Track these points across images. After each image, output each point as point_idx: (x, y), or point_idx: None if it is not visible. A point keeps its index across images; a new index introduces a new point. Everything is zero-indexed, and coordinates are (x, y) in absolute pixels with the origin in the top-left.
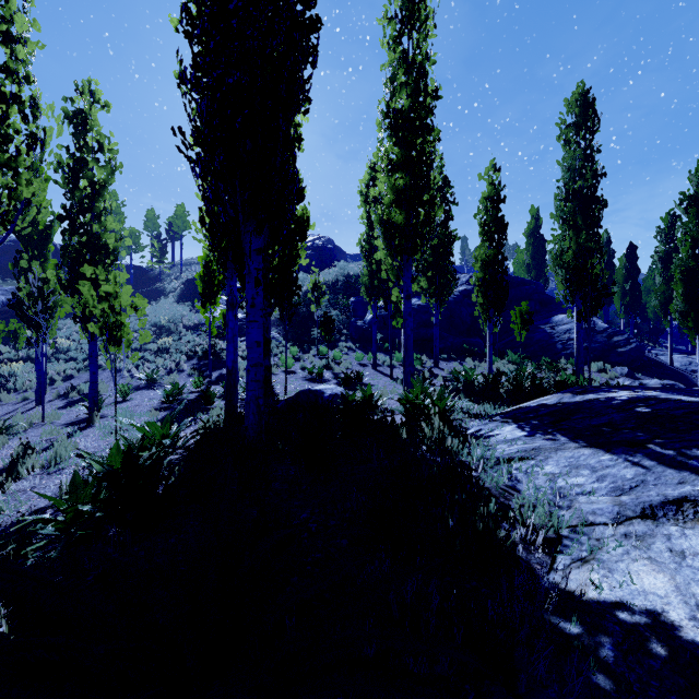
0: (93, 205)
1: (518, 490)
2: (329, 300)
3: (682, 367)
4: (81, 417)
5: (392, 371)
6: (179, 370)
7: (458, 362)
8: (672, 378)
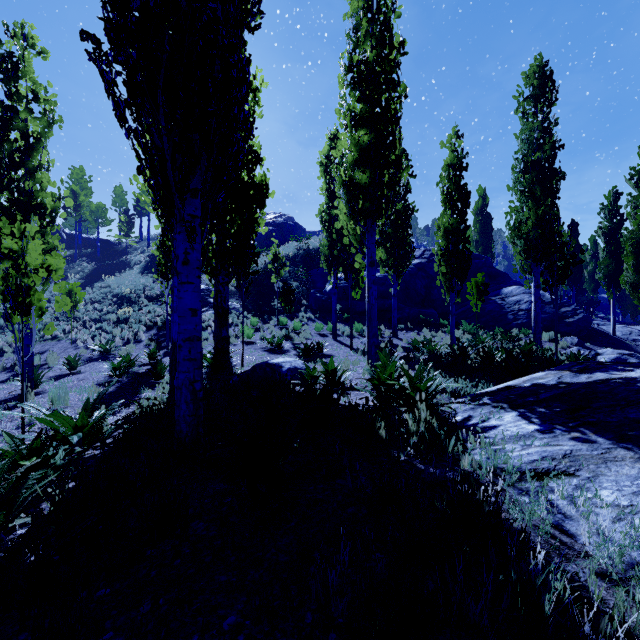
0: (25, 160)
1: (570, 534)
2: (289, 273)
3: (623, 336)
4: (17, 393)
5: (352, 342)
6: (137, 341)
7: (415, 332)
8: (618, 347)
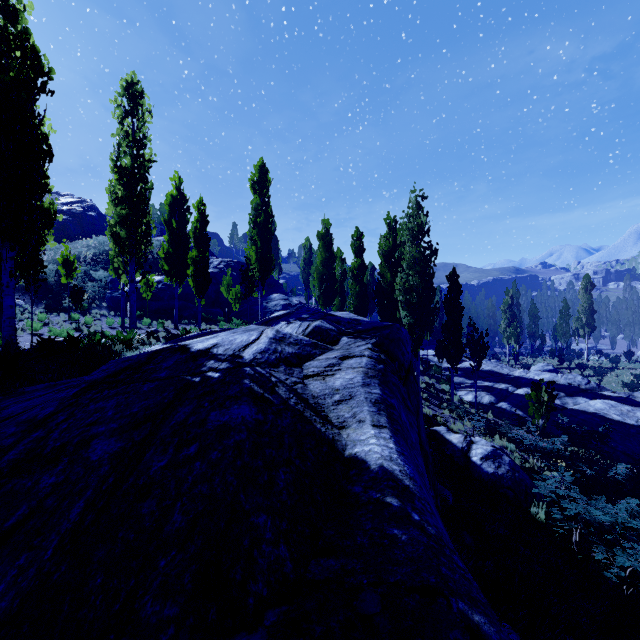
0: None
1: None
2: (85, 272)
3: None
4: None
5: None
6: None
7: (195, 325)
8: None
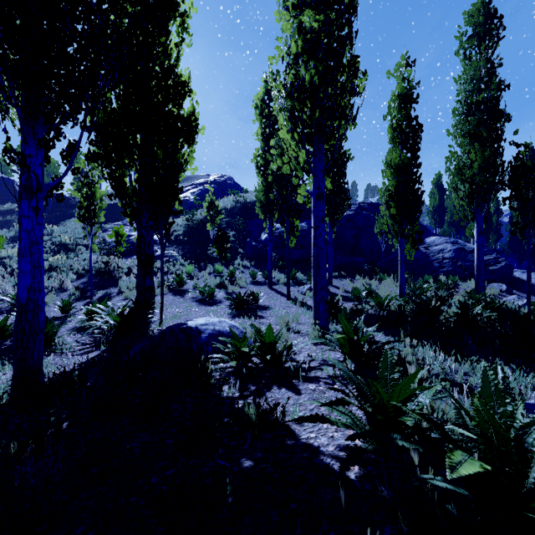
0: None
1: None
2: (227, 223)
3: None
4: None
5: (290, 291)
6: (62, 290)
7: (349, 279)
8: None
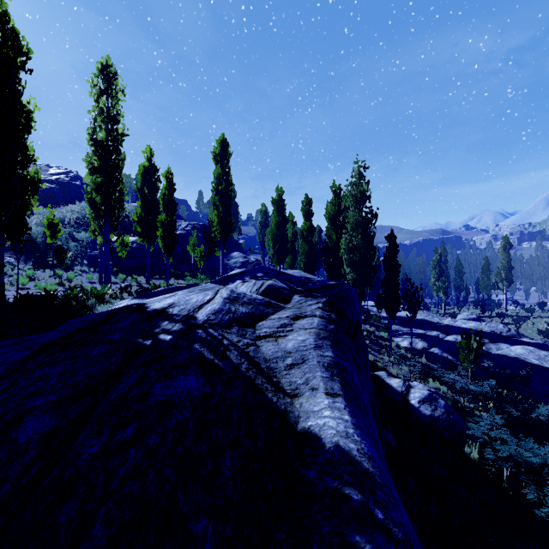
0: None
1: None
2: (69, 233)
3: None
4: None
5: None
6: None
7: (165, 280)
8: None
